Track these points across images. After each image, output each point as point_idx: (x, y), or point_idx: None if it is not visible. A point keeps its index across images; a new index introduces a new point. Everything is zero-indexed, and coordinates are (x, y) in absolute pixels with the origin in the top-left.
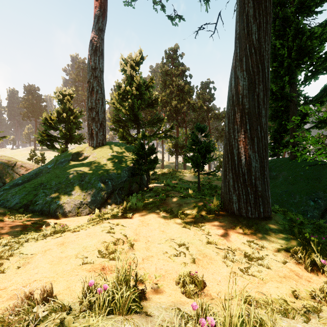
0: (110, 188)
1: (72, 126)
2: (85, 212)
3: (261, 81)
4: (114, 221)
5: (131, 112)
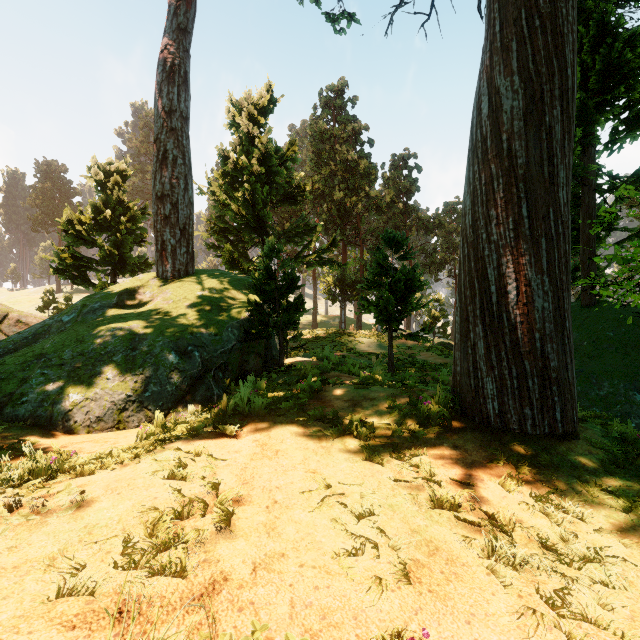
0: (197, 365)
1: (126, 238)
2: (137, 419)
3: (557, 97)
4: (193, 445)
5: (250, 210)
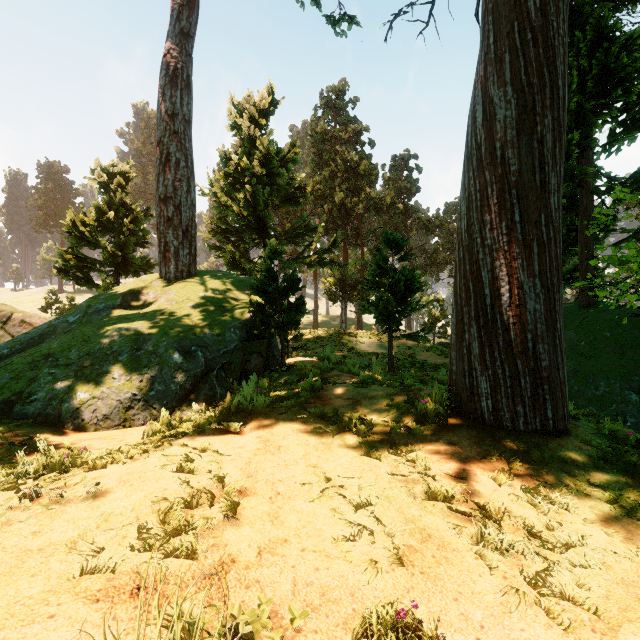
0: (201, 365)
1: (128, 240)
2: (142, 418)
3: (548, 107)
4: (198, 441)
5: (251, 211)
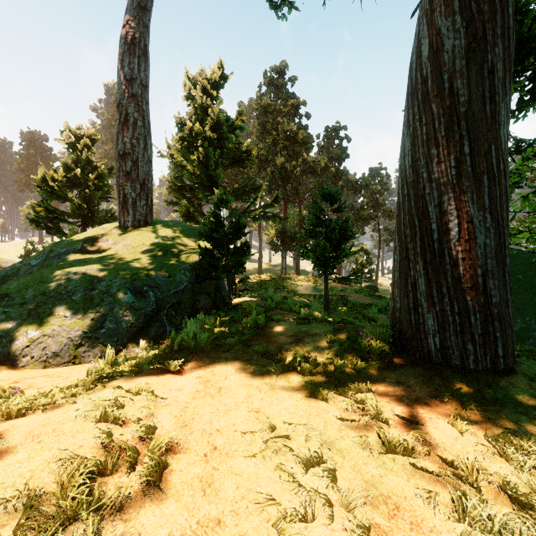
0: (152, 304)
1: (94, 194)
2: (93, 354)
3: (499, 35)
4: (134, 382)
5: (204, 171)
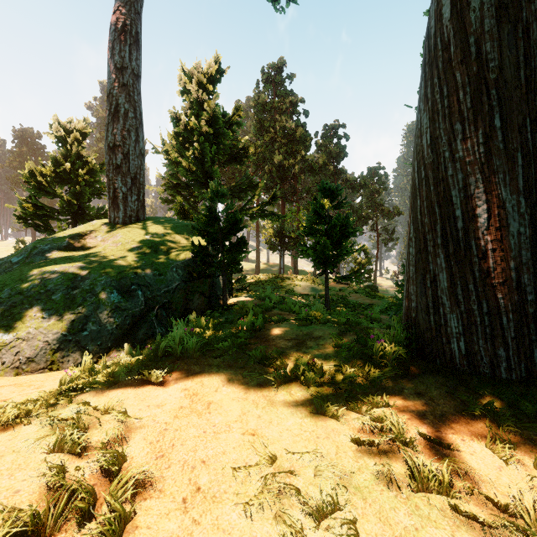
0: (140, 304)
1: (84, 190)
2: (73, 359)
3: None
4: (106, 397)
5: (199, 167)
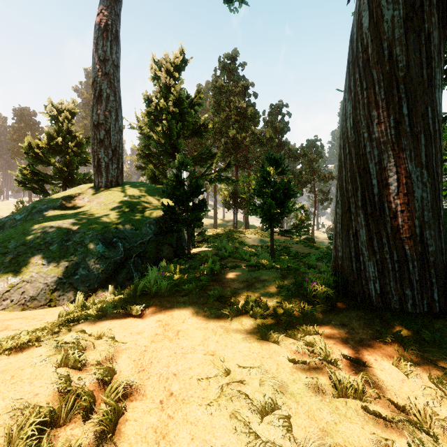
0: (120, 253)
1: (73, 159)
2: (67, 298)
3: (435, 5)
4: (98, 326)
5: (167, 140)
